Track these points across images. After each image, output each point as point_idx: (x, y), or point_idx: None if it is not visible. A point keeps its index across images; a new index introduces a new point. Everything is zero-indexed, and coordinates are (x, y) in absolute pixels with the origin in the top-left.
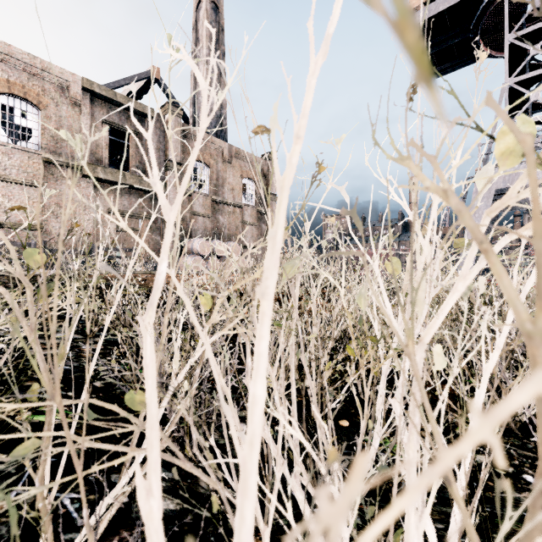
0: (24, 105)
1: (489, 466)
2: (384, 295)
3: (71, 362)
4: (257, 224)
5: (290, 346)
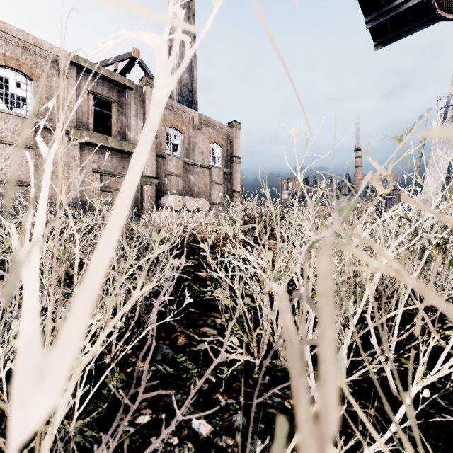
0: (19, 76)
1: None
2: None
3: None
4: (223, 183)
5: None
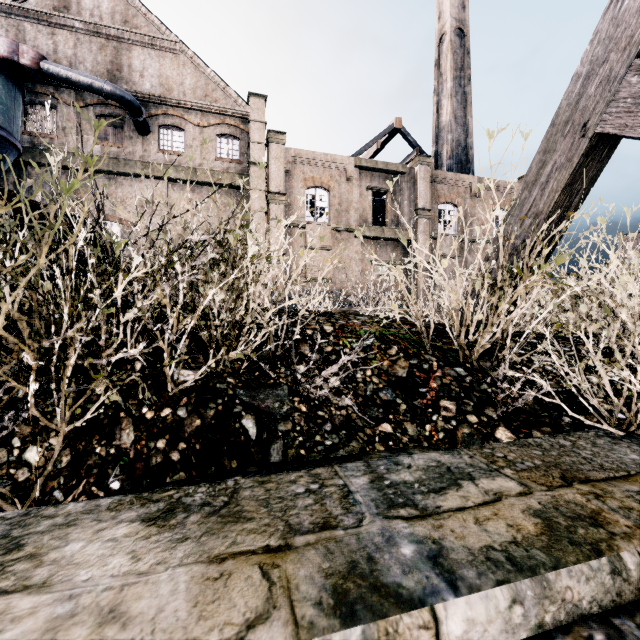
0: (320, 191)
1: None
2: None
3: None
4: None
5: None
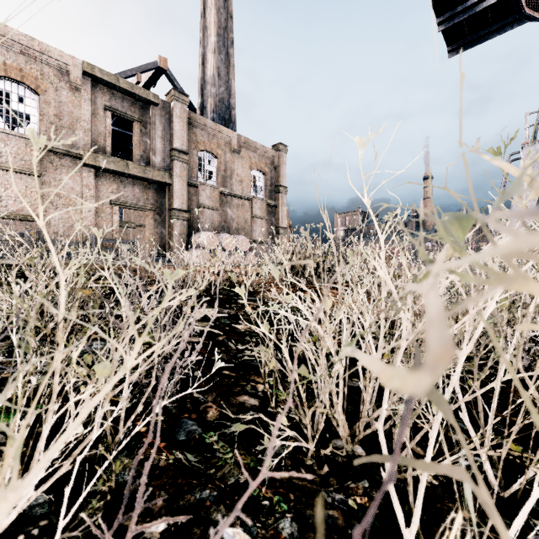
0: (22, 90)
1: None
2: None
3: None
4: (266, 218)
5: None
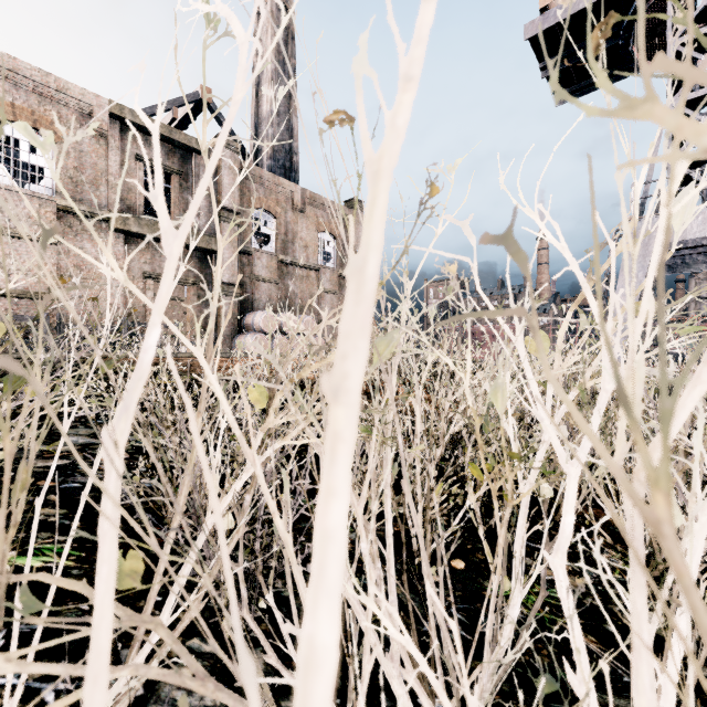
0: None
1: (703, 660)
2: (532, 387)
3: (57, 486)
4: (337, 292)
5: (384, 461)
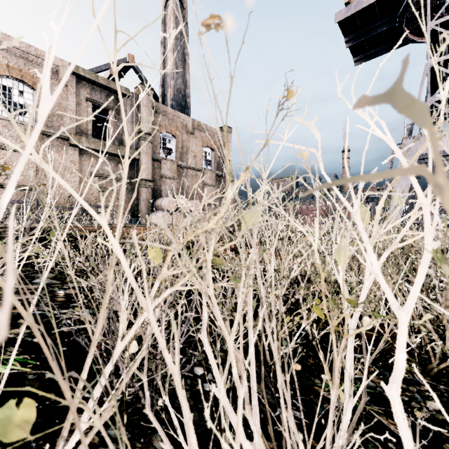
0: (21, 86)
1: None
2: (368, 248)
3: None
4: (215, 185)
5: (248, 300)
